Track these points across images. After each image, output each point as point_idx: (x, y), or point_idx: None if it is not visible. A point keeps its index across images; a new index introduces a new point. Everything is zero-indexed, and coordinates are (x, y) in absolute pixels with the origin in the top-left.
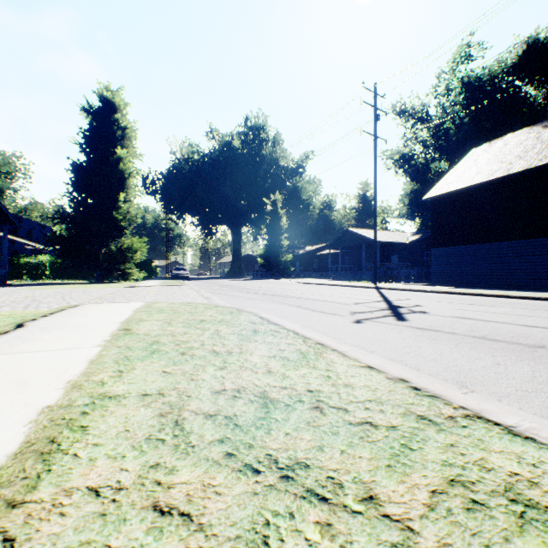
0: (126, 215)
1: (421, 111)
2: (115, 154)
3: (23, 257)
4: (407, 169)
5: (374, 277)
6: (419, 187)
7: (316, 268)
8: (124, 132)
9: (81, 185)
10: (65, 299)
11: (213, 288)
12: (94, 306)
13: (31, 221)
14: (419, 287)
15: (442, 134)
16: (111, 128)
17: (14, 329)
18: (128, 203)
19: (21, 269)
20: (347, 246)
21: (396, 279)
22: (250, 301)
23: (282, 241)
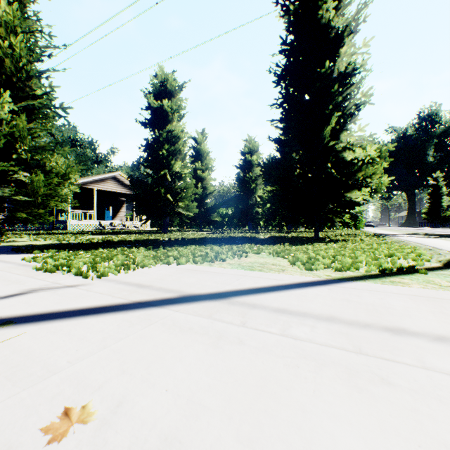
0: None
1: None
2: None
3: None
4: None
5: None
6: None
7: None
8: None
9: None
10: None
11: None
12: None
13: None
14: None
15: None
16: None
17: None
18: None
19: None
20: None
21: None
22: None
23: (441, 203)
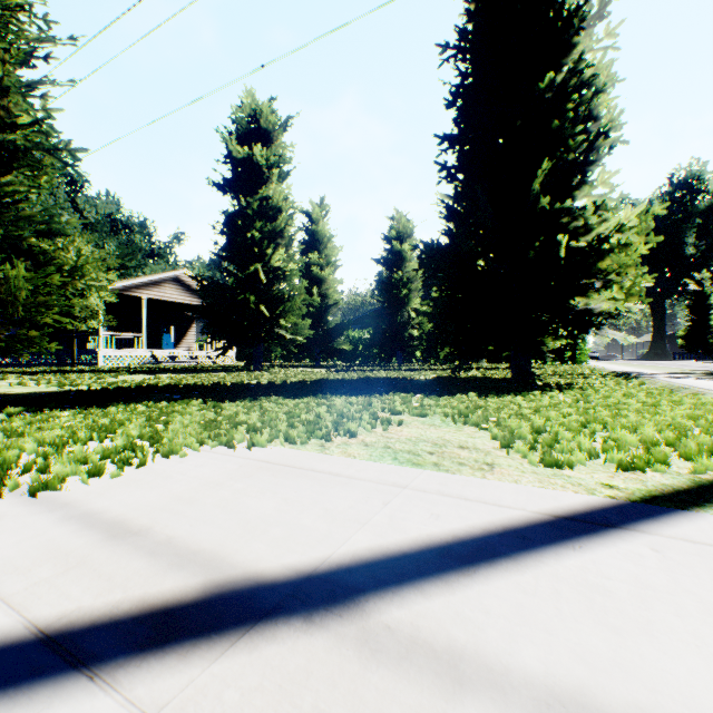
0: None
1: None
2: None
3: None
4: None
5: None
6: None
7: None
8: None
9: None
10: None
11: None
12: None
13: None
14: None
15: None
16: None
17: None
18: None
19: None
20: None
21: None
22: None
23: (709, 321)
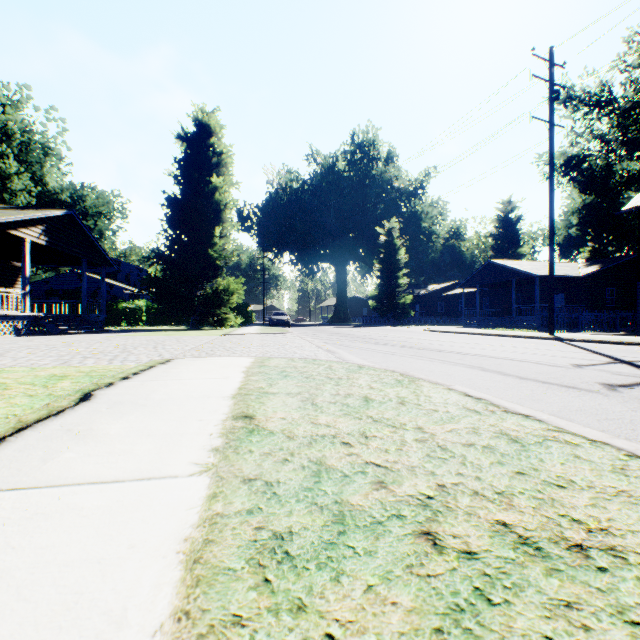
0: (221, 252)
1: (600, 93)
2: (210, 184)
3: (121, 302)
4: (575, 177)
5: (549, 324)
6: (593, 200)
7: (442, 312)
8: (220, 158)
9: (176, 221)
10: (157, 349)
11: (325, 336)
12: (190, 363)
13: (129, 264)
14: (632, 338)
15: (633, 121)
16: (206, 154)
17: (74, 404)
18: (224, 239)
19: (120, 314)
20: (488, 283)
21: (575, 327)
22: (396, 358)
23: (399, 278)
